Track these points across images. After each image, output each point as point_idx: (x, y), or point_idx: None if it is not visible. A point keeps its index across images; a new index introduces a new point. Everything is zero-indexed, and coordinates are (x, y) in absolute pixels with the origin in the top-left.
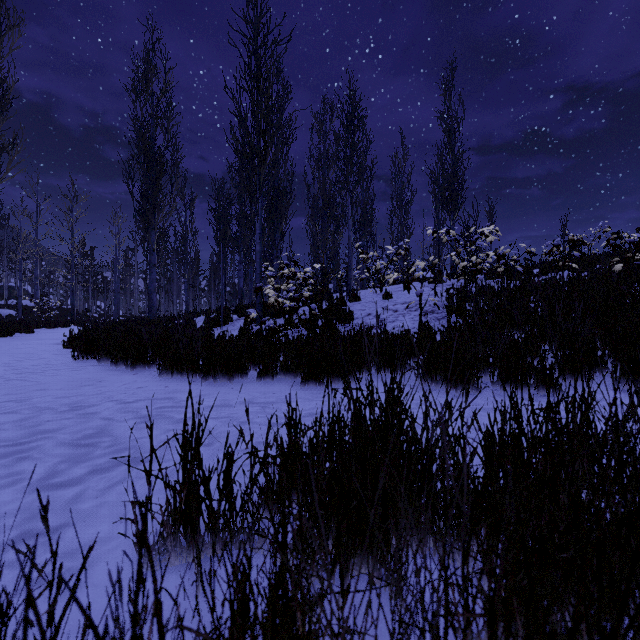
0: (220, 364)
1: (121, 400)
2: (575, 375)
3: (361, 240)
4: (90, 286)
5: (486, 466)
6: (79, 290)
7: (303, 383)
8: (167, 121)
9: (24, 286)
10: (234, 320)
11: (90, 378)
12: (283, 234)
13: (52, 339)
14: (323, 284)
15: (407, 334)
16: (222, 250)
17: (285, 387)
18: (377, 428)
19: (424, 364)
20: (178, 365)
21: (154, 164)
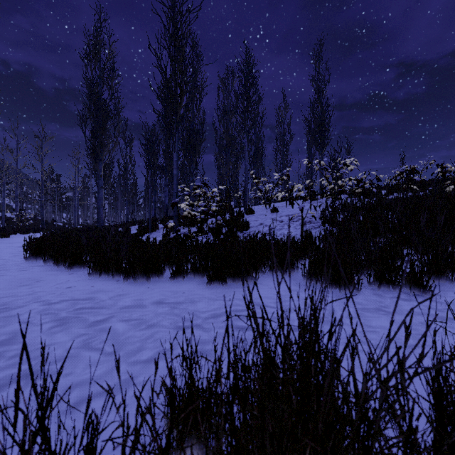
0: (139, 266)
1: (47, 301)
2: (438, 276)
3: (254, 169)
4: (56, 203)
5: (451, 445)
6: (48, 206)
7: (209, 283)
8: (111, 80)
9: (10, 203)
10: (160, 228)
11: (31, 278)
12: (197, 164)
13: (20, 243)
14: (226, 201)
15: (293, 240)
16: (150, 175)
17: (193, 286)
18: (293, 380)
19: (310, 267)
20: (106, 266)
21: (101, 112)
